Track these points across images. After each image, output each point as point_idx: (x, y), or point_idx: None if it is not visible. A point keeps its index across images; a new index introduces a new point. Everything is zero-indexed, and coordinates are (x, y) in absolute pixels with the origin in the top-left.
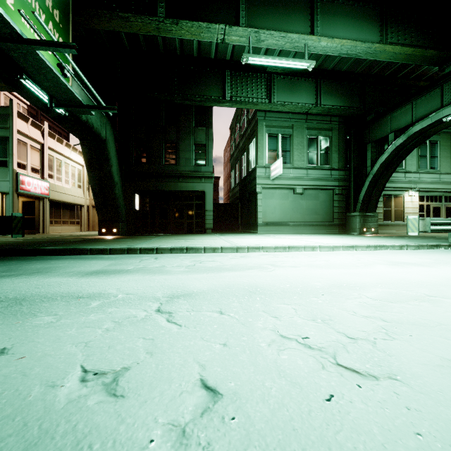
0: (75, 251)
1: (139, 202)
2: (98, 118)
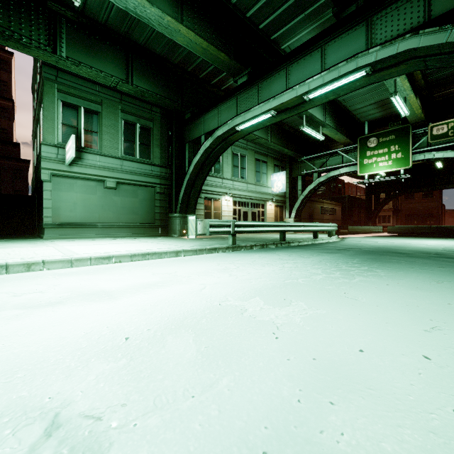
0: None
1: None
2: None
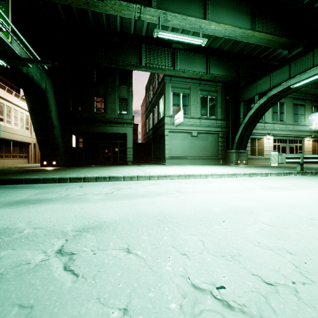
0: (11, 180)
1: (75, 141)
2: (38, 73)
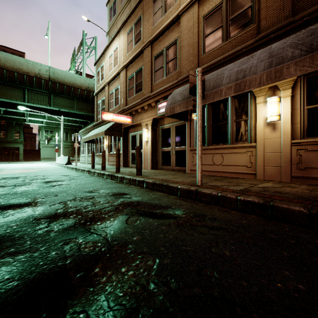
0: None
1: None
2: None
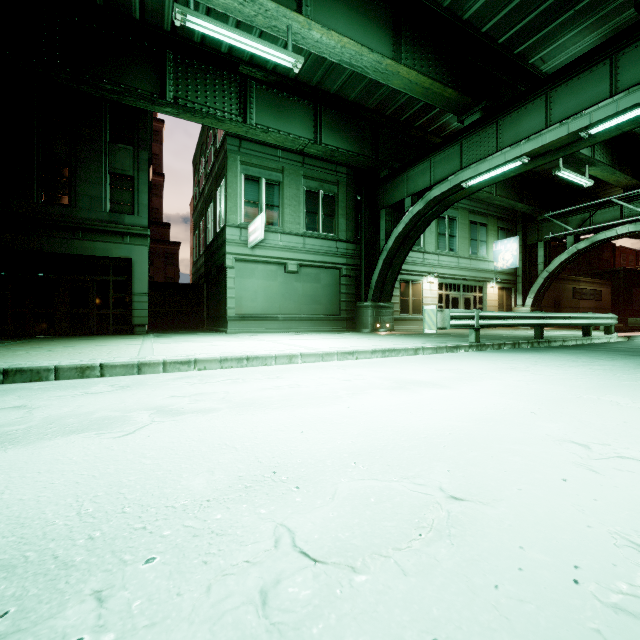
0: None
1: None
2: None
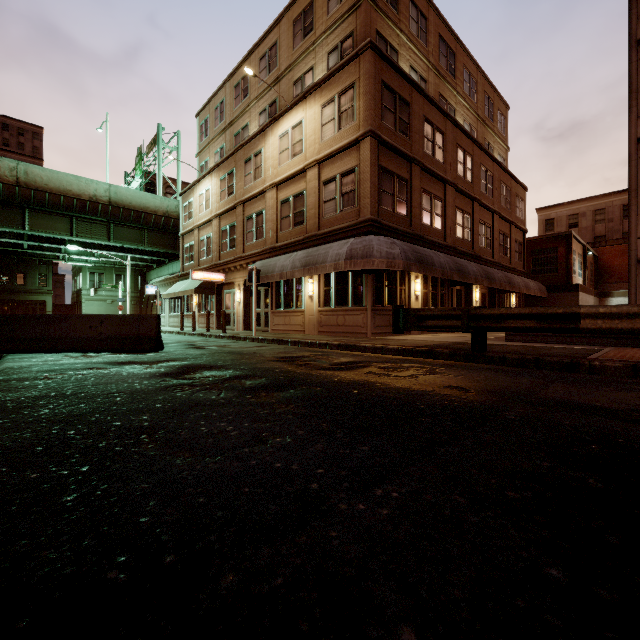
0: None
1: None
2: None
